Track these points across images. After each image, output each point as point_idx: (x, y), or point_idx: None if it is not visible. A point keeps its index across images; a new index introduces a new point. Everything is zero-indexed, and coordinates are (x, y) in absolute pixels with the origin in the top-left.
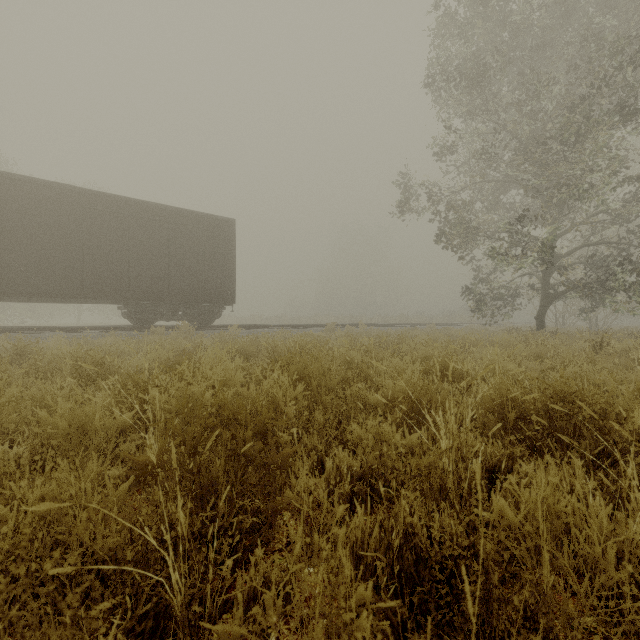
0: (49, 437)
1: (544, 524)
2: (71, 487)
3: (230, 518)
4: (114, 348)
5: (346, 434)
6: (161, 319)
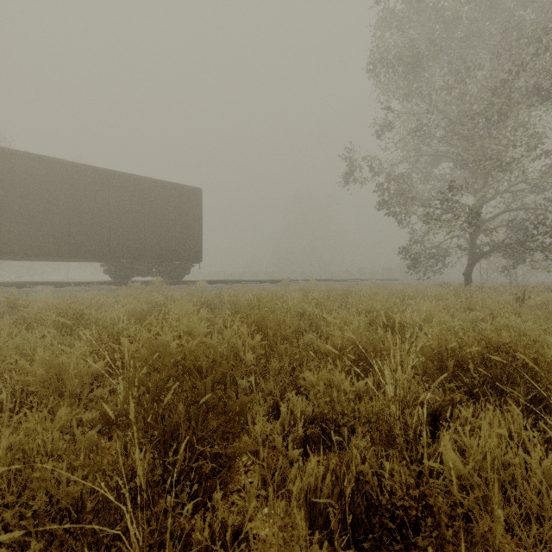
0: (28, 383)
1: (495, 478)
2: (39, 436)
3: (191, 463)
4: (95, 301)
5: (299, 380)
6: (138, 275)
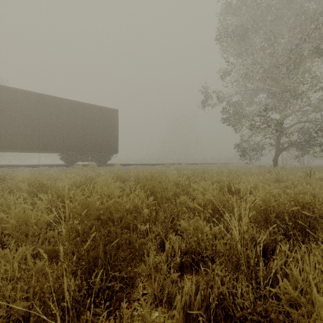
0: (6, 228)
1: None
2: (3, 267)
3: (106, 283)
4: (53, 176)
5: (177, 225)
6: (80, 161)
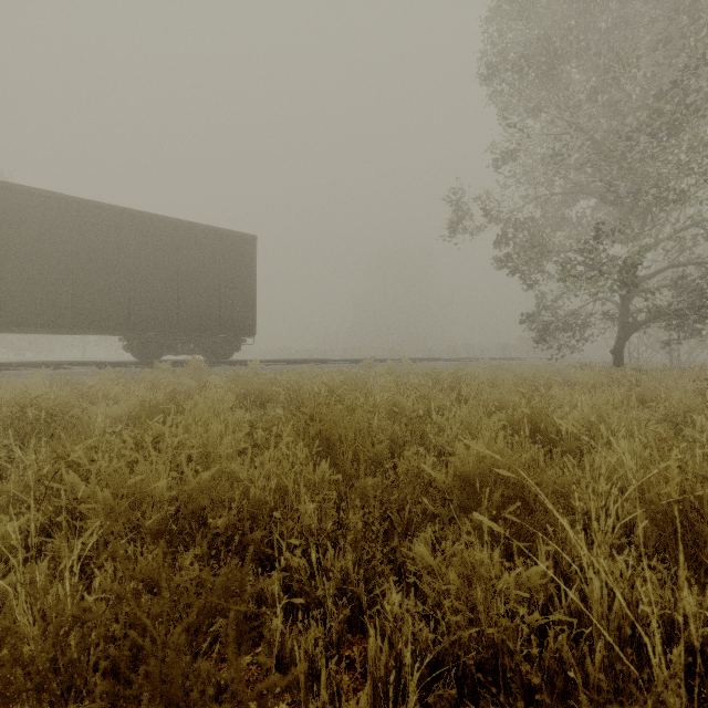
0: None
1: None
2: None
3: None
4: (97, 389)
5: (402, 551)
6: (170, 353)
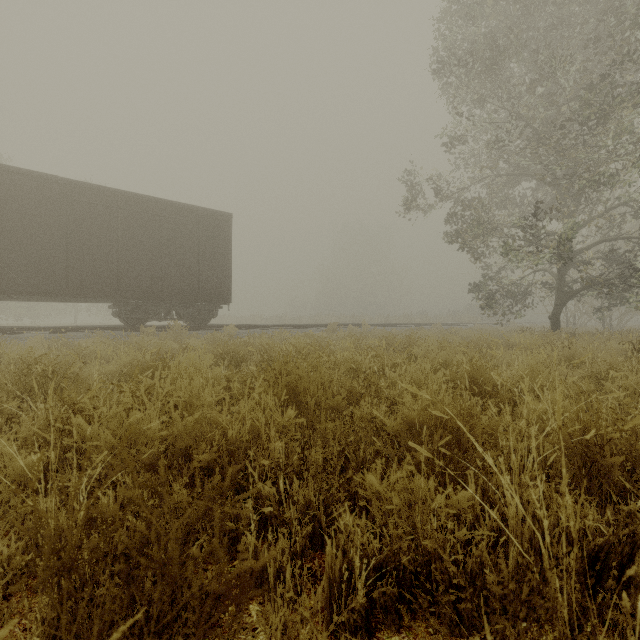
0: None
1: None
2: None
3: None
4: (90, 350)
5: (355, 482)
6: (154, 319)
